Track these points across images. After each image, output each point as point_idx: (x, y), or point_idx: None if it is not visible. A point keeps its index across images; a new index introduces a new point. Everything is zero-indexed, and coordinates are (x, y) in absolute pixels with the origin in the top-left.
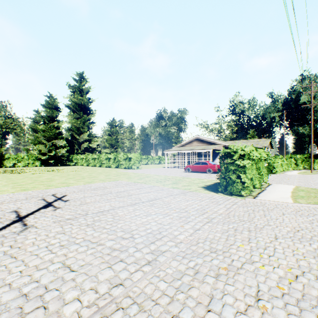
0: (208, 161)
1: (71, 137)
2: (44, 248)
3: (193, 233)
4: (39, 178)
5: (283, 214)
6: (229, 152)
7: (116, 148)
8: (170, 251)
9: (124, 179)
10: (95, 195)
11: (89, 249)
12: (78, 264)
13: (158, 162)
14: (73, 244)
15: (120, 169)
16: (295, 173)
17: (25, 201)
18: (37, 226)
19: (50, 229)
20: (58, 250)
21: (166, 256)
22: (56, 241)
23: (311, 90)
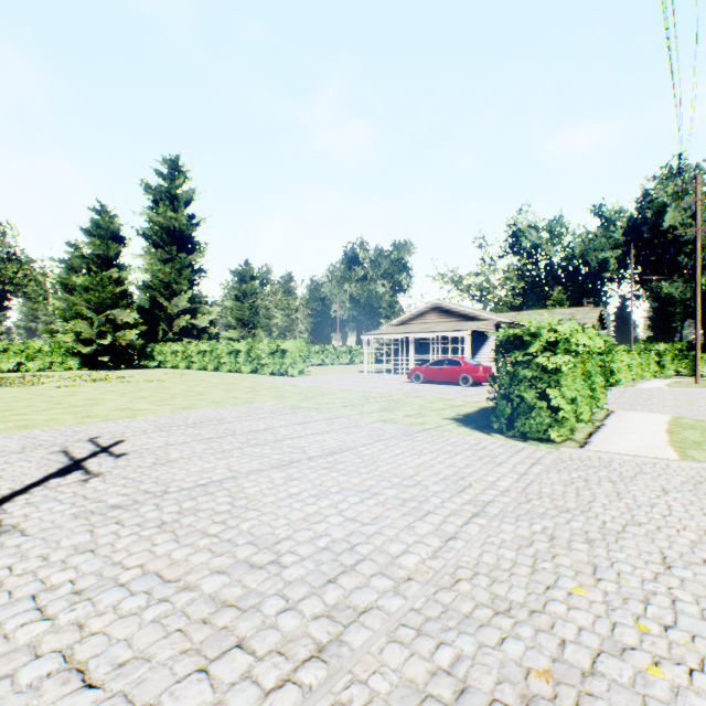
0: (462, 358)
1: (152, 303)
2: (27, 600)
3: (441, 548)
4: (70, 398)
5: (665, 492)
6: (519, 335)
7: (252, 328)
8: (380, 610)
9: (268, 399)
10: (195, 440)
11: (151, 603)
12: (111, 660)
13: (348, 361)
14: (110, 586)
15: (261, 377)
16: (660, 385)
17: (17, 458)
18: (25, 530)
19: (59, 539)
20: (64, 609)
21: (369, 628)
22: (66, 578)
23: (696, 197)
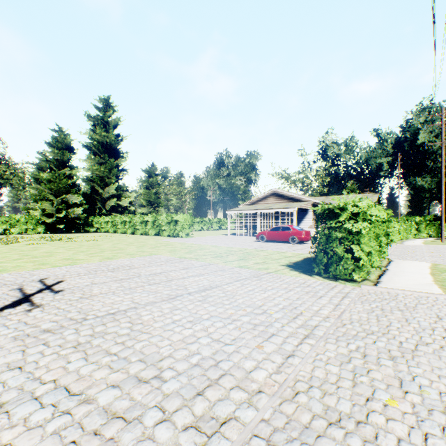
0: (291, 226)
1: (92, 191)
2: None
3: (283, 364)
4: (34, 251)
5: (439, 319)
6: (332, 209)
7: (156, 206)
8: (237, 421)
9: (165, 252)
10: (111, 280)
11: (55, 415)
12: None
13: (218, 227)
14: (26, 400)
15: (161, 238)
16: (419, 243)
17: None
18: None
19: None
20: None
21: (228, 439)
22: None
23: (441, 121)
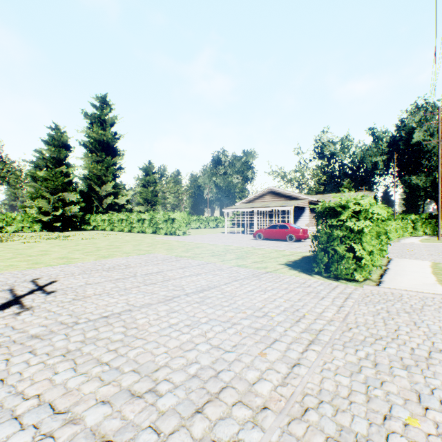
0: (289, 224)
1: (89, 189)
2: None
3: (288, 375)
4: (29, 250)
5: None
6: (333, 207)
7: (153, 205)
8: None
9: (162, 250)
10: (106, 280)
11: (36, 439)
12: None
13: (215, 226)
14: (4, 419)
15: (158, 236)
16: (416, 241)
17: None
18: None
19: None
20: None
21: None
22: None
23: (438, 120)
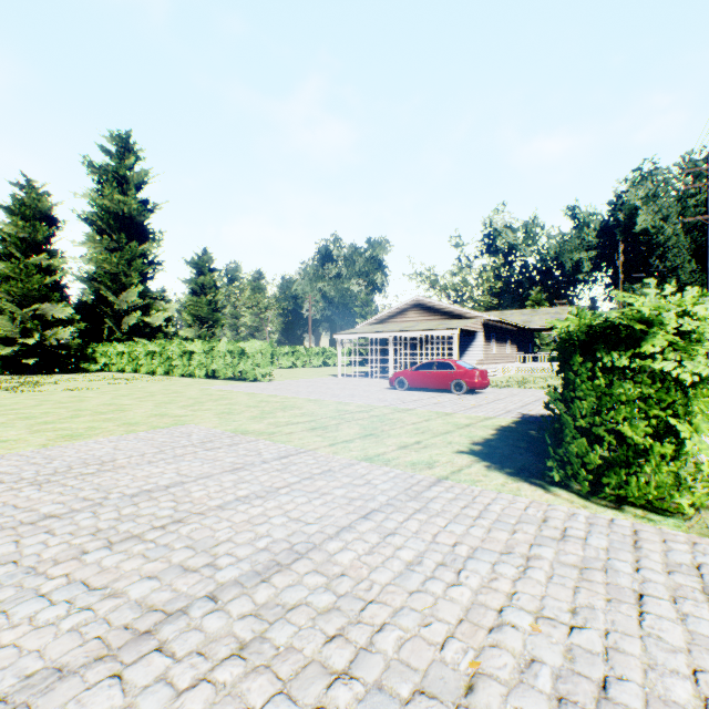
0: (455, 361)
1: (97, 298)
2: None
3: None
4: None
5: None
6: (610, 323)
7: (211, 326)
8: None
9: (208, 417)
10: (3, 527)
11: None
12: None
13: (321, 363)
14: None
15: (217, 382)
16: None
17: None
18: None
19: None
20: None
21: None
22: None
23: (707, 180)
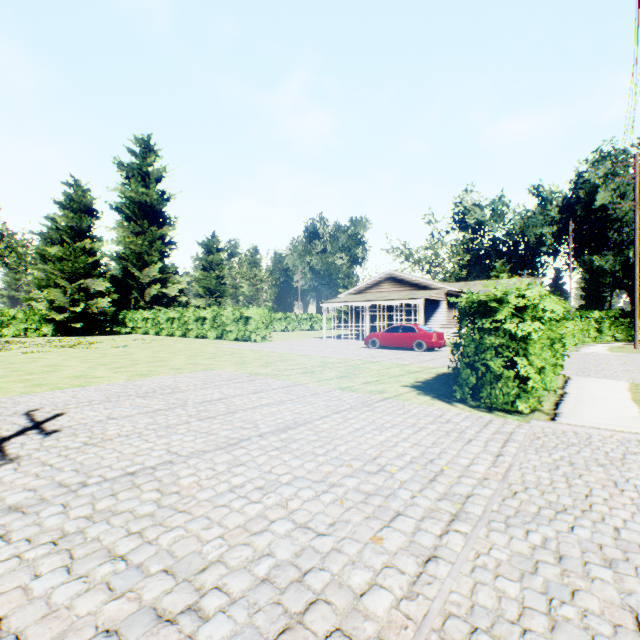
0: (417, 325)
1: (125, 273)
2: None
3: (419, 578)
4: (30, 364)
5: None
6: (484, 301)
7: (218, 296)
8: None
9: (228, 365)
10: (140, 413)
11: None
12: None
13: (309, 327)
14: None
15: (226, 342)
16: (603, 350)
17: None
18: None
19: None
20: None
21: None
22: None
23: (634, 173)
